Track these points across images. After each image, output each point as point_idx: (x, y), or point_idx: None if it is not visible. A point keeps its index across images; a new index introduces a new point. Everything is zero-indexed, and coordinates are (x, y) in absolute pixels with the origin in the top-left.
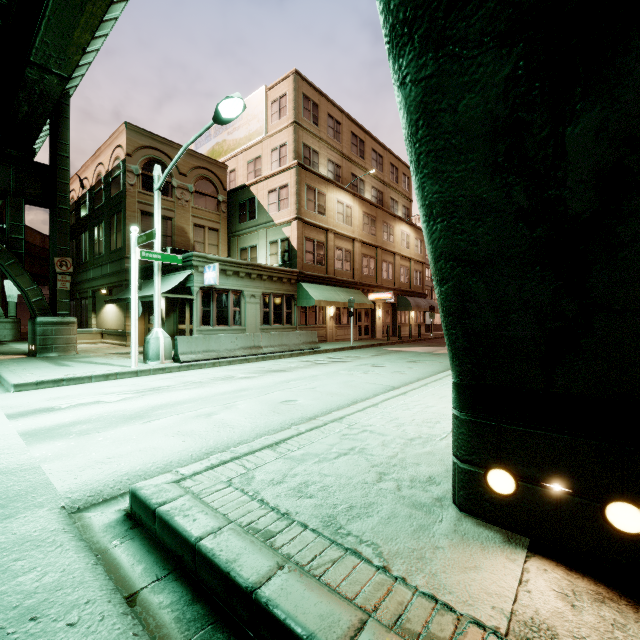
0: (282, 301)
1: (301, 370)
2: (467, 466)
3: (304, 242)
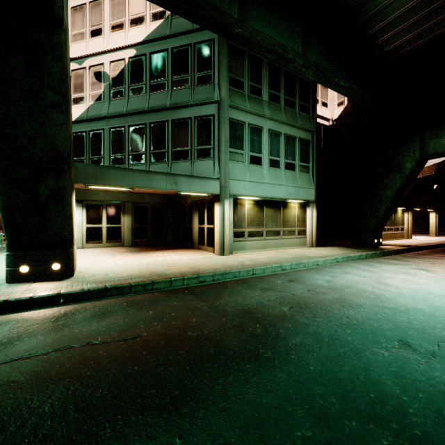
0: None
1: None
2: (12, 268)
3: None
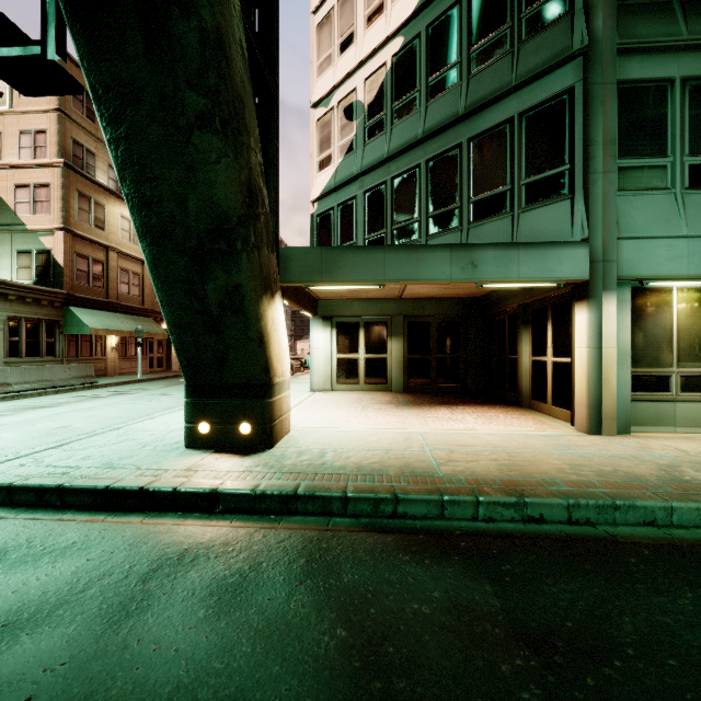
0: (40, 328)
1: (74, 404)
2: (190, 425)
3: (74, 258)
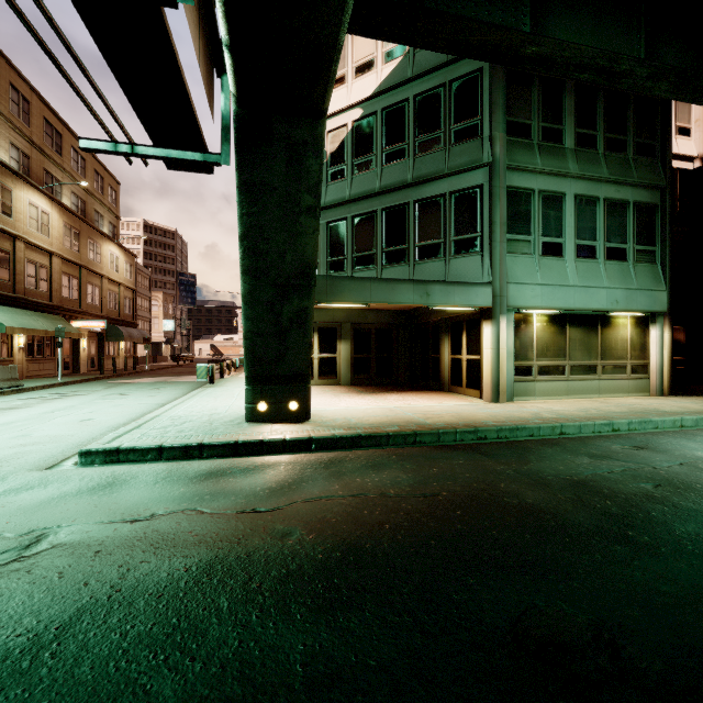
0: None
1: (44, 405)
2: (251, 405)
3: None
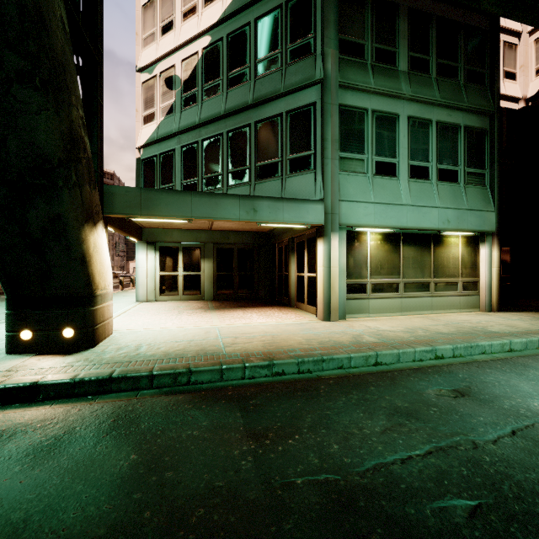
0: None
1: None
2: (11, 333)
3: None
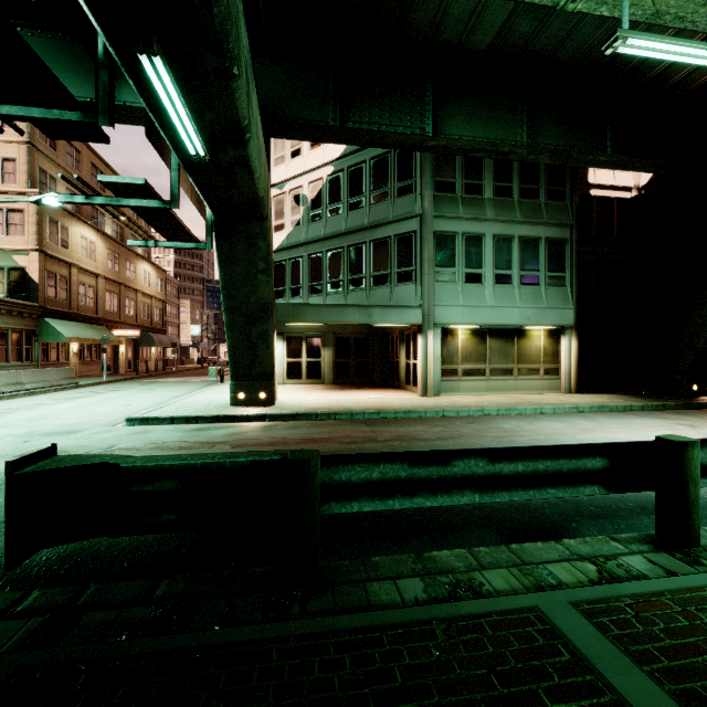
0: (22, 337)
1: (98, 396)
2: (234, 395)
3: (46, 275)
